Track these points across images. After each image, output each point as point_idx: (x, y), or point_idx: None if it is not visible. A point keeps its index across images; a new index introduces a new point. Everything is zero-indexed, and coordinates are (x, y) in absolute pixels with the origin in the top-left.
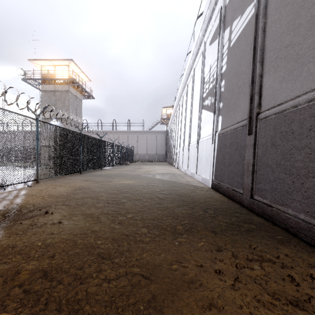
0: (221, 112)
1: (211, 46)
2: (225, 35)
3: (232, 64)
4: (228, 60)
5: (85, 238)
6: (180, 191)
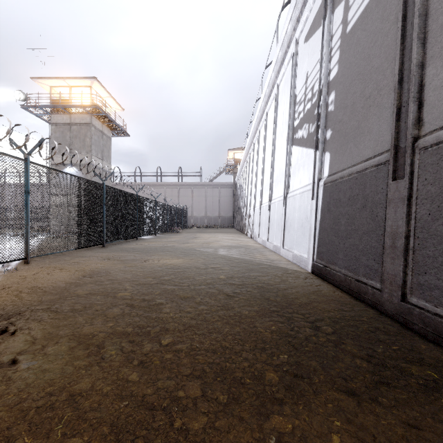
0: (328, 147)
1: (308, 42)
2: (336, 17)
3: (350, 61)
4: (342, 56)
5: (43, 427)
6: (261, 280)
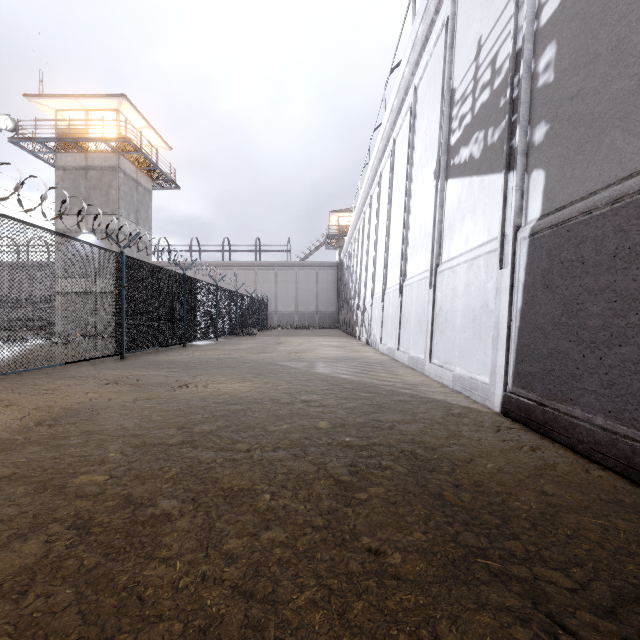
0: (540, 158)
1: None
2: None
3: None
4: None
5: None
6: (406, 433)
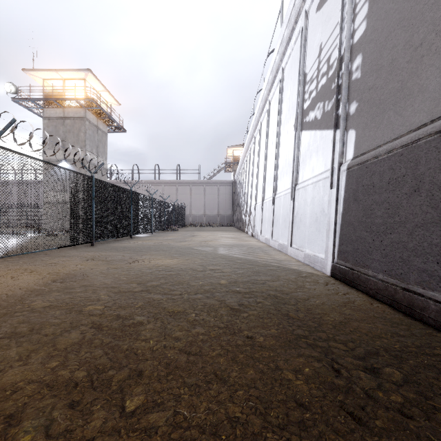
0: (353, 123)
1: (321, 9)
2: None
3: (386, 9)
4: (373, 7)
5: None
6: (272, 286)
